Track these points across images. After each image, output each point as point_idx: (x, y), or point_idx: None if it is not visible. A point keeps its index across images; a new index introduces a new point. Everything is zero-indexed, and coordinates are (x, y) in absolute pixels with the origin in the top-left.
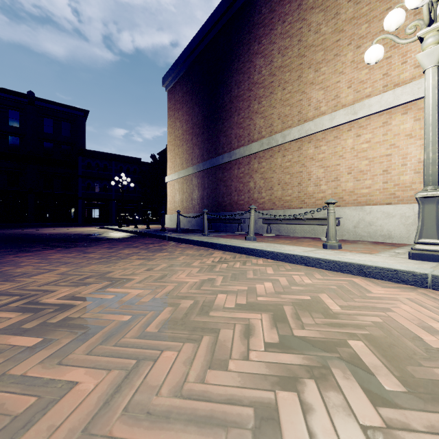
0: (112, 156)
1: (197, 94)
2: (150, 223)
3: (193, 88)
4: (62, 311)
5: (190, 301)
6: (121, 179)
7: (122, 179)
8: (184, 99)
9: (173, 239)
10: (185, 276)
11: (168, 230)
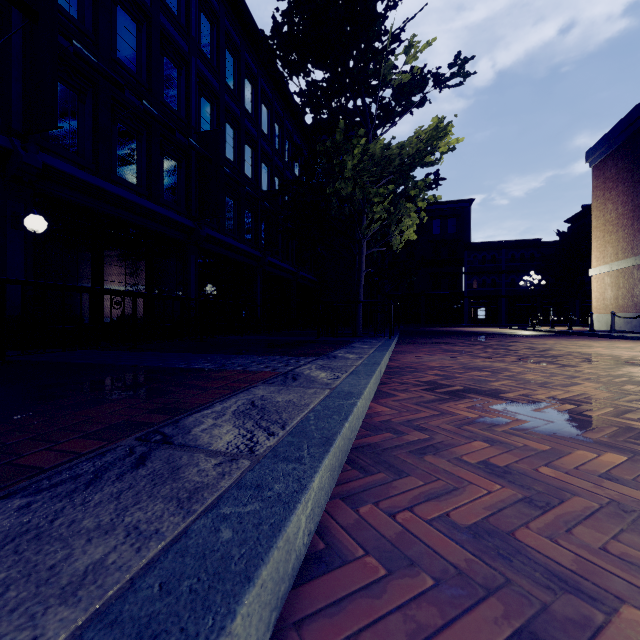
0: (501, 244)
1: (639, 171)
2: (556, 325)
3: (634, 163)
4: (575, 345)
5: (624, 347)
6: (529, 278)
7: (531, 278)
8: (619, 177)
9: (608, 336)
10: (622, 345)
11: (596, 331)
